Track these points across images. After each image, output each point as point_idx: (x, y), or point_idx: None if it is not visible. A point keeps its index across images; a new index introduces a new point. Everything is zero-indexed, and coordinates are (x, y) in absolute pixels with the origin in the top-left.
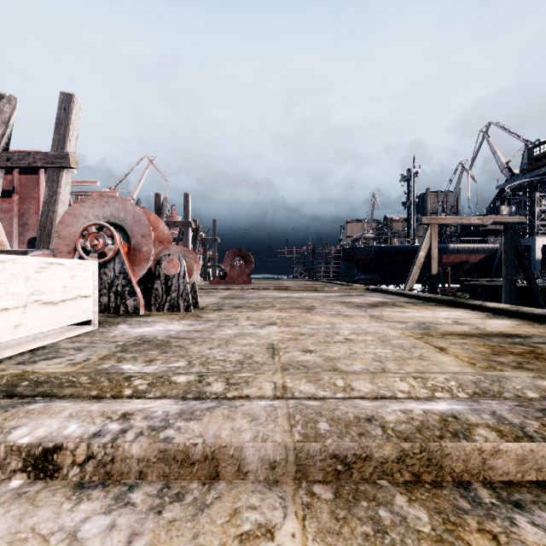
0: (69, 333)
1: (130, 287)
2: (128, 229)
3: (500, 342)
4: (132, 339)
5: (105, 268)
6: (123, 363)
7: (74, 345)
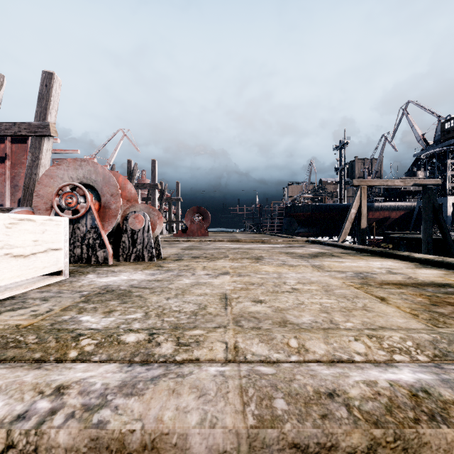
0: (40, 283)
1: (101, 240)
2: (99, 189)
3: (435, 292)
4: (97, 289)
5: (78, 223)
6: (83, 315)
7: (42, 294)
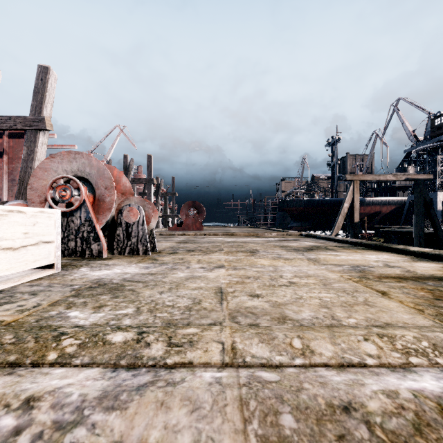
0: (31, 276)
1: (95, 234)
2: (93, 182)
3: (436, 286)
4: (89, 283)
5: (72, 216)
6: (71, 310)
7: (32, 288)
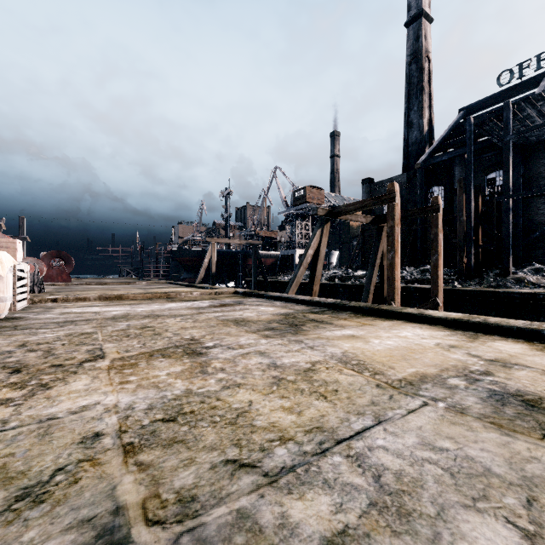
0: None
1: None
2: None
3: None
4: None
5: None
6: None
7: None
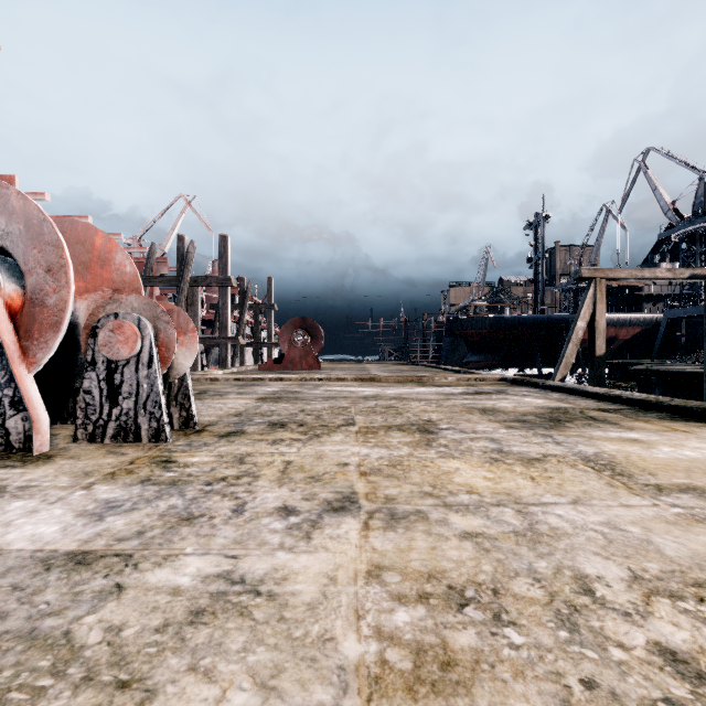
0: None
1: (16, 389)
2: (18, 256)
3: None
4: None
5: None
6: None
7: None
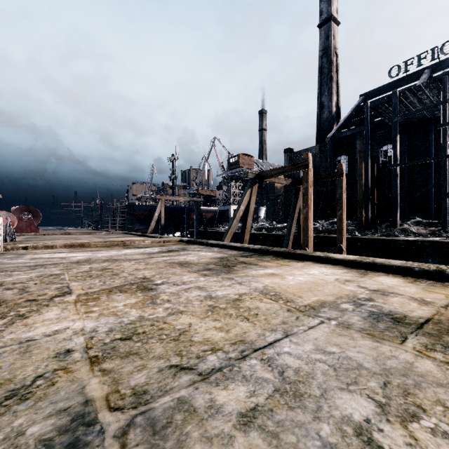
0: None
1: None
2: None
3: None
4: None
5: None
6: None
7: None
